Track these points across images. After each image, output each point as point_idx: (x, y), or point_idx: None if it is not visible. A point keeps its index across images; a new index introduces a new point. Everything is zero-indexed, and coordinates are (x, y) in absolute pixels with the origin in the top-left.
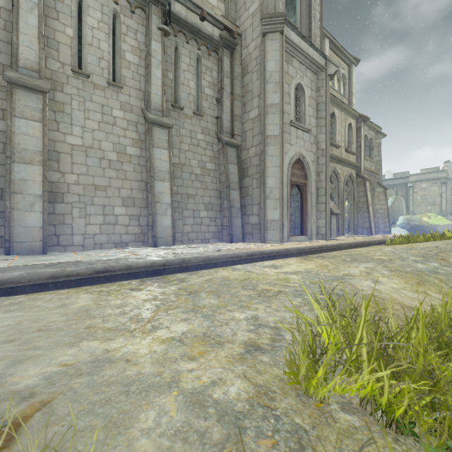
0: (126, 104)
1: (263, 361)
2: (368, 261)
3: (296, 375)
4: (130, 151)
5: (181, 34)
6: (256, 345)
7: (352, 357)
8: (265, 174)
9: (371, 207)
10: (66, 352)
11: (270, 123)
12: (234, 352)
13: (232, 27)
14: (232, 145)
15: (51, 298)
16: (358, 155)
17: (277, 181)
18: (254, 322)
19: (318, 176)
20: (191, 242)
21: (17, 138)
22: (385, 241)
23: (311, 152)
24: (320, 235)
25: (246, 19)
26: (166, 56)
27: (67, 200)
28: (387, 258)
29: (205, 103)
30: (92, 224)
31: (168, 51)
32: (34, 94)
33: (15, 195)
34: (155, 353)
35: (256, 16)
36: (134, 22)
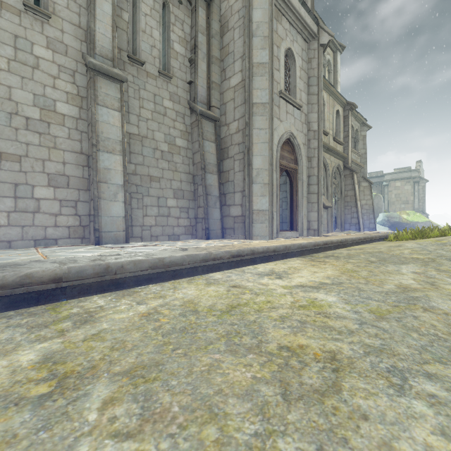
0: (56, 42)
1: None
2: (404, 262)
3: None
4: (62, 109)
5: None
6: None
7: None
8: (251, 152)
9: (359, 201)
10: None
11: (257, 87)
12: None
13: None
14: (209, 117)
15: None
16: (345, 146)
17: (265, 160)
18: None
19: (309, 162)
20: (155, 239)
21: None
22: (384, 237)
23: (302, 133)
24: (311, 230)
25: None
26: None
27: None
28: (424, 257)
29: (174, 62)
30: None
31: None
32: None
33: None
34: None
35: None
36: None
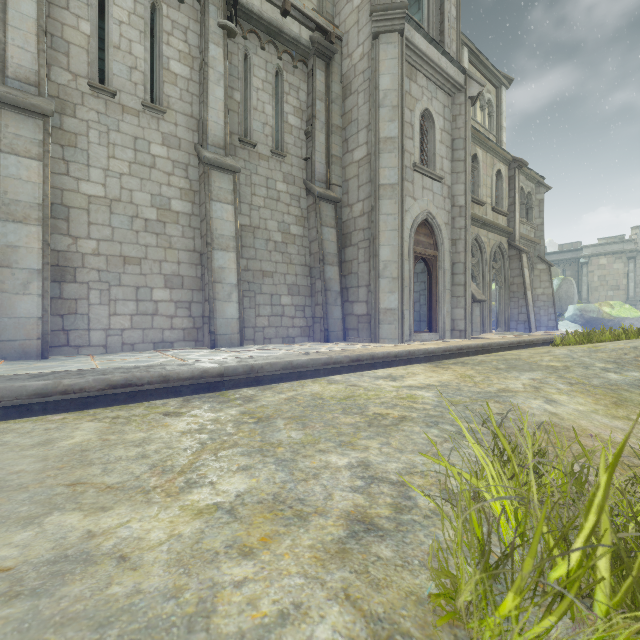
0: (170, 137)
1: (382, 559)
2: (533, 370)
3: (451, 596)
4: (176, 206)
5: (252, 36)
6: (368, 520)
7: (581, 575)
8: (377, 242)
9: (530, 291)
10: (11, 537)
11: (385, 166)
12: (328, 537)
13: (327, 27)
14: (328, 199)
15: (32, 429)
16: (511, 217)
17: (394, 251)
18: (363, 472)
19: (453, 246)
20: (268, 342)
21: (3, 184)
22: (552, 341)
23: (444, 210)
24: (456, 332)
25: (348, 15)
26: (230, 67)
27: (81, 279)
28: (561, 364)
29: (288, 138)
30: (119, 314)
31: (234, 61)
32: (29, 118)
33: (0, 270)
34: (179, 540)
35: (364, 10)
36: (183, 16)
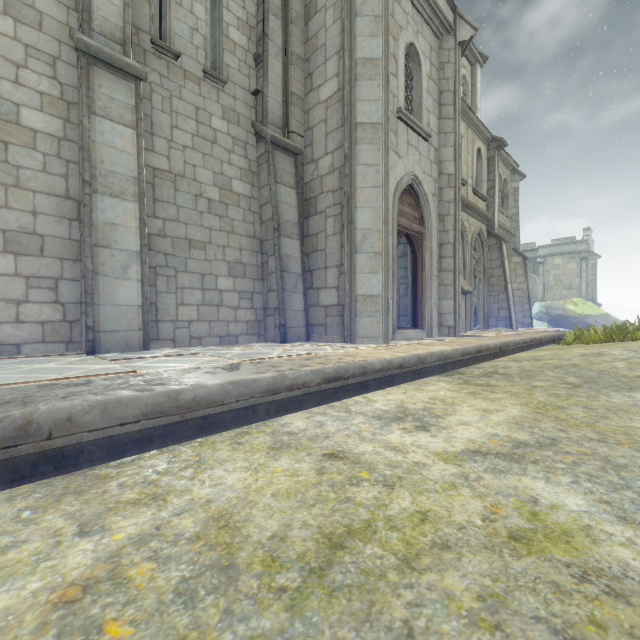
0: (21, 6)
1: None
2: (632, 386)
3: None
4: (32, 120)
5: None
6: None
7: None
8: (353, 203)
9: (510, 284)
10: None
11: (363, 97)
12: None
13: None
14: (286, 147)
15: None
16: (490, 202)
17: (376, 216)
18: None
19: (441, 223)
20: (197, 342)
21: None
22: (555, 339)
23: (431, 177)
24: (445, 328)
25: None
26: None
27: None
28: None
29: (229, 58)
30: None
31: None
32: None
33: None
34: None
35: None
36: None
